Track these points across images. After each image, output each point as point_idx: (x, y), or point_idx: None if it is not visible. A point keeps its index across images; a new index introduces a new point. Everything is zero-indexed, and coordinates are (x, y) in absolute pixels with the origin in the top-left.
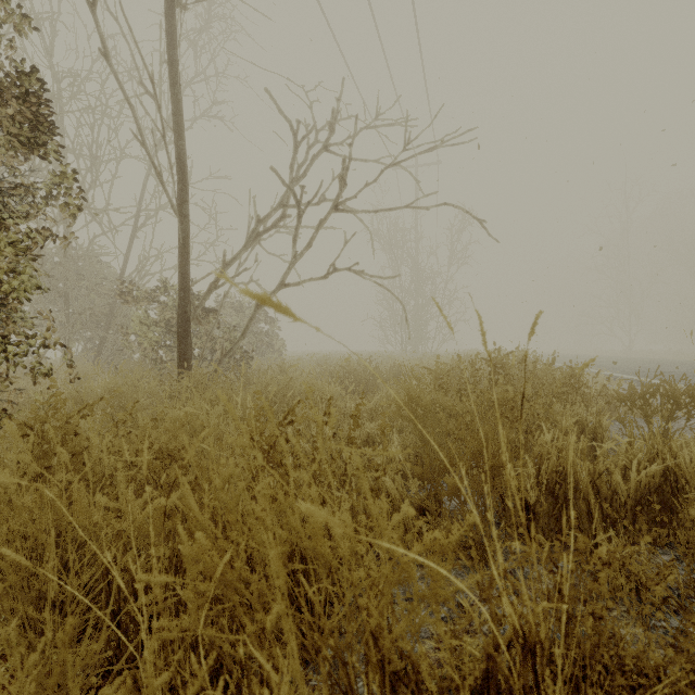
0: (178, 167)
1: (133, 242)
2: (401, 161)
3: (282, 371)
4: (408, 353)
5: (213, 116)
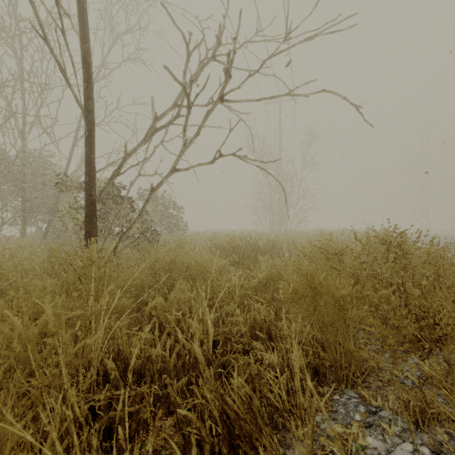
0: (83, 67)
1: (73, 149)
2: (282, 50)
3: (178, 246)
4: (274, 231)
5: (134, 59)
